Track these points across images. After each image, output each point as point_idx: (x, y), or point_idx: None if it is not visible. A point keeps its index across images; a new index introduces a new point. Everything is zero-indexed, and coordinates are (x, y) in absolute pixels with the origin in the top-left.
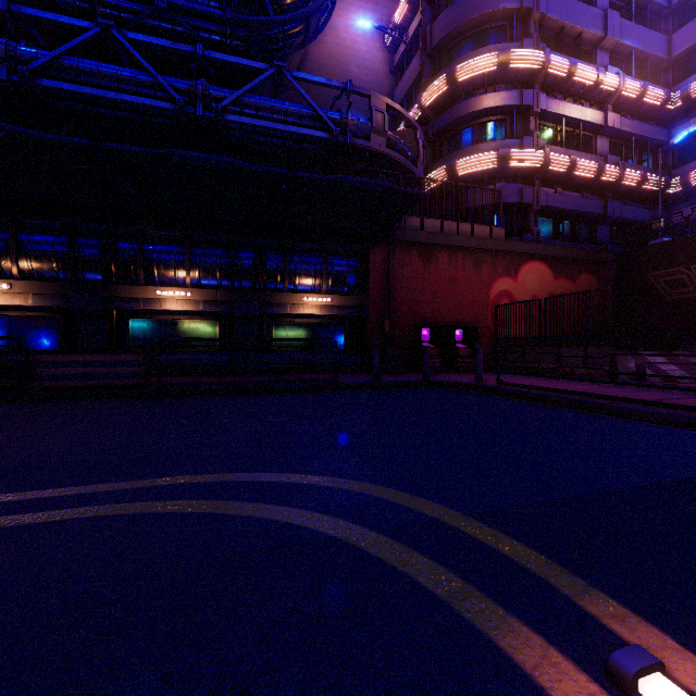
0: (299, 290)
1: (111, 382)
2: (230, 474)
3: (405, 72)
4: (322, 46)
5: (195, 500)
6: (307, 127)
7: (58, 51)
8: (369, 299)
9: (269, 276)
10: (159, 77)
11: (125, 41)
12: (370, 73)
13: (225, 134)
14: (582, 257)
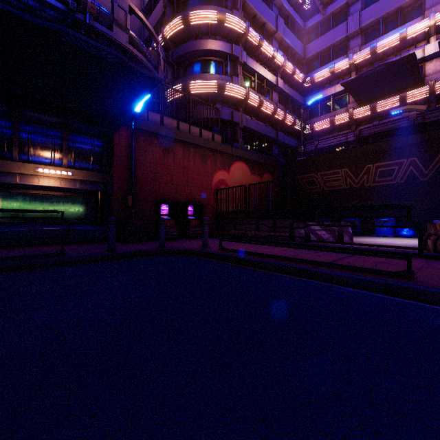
0: (35, 162)
1: None
2: None
3: (152, 12)
4: None
5: None
6: None
7: None
8: (113, 176)
9: None
10: None
11: None
12: None
13: None
14: (266, 162)
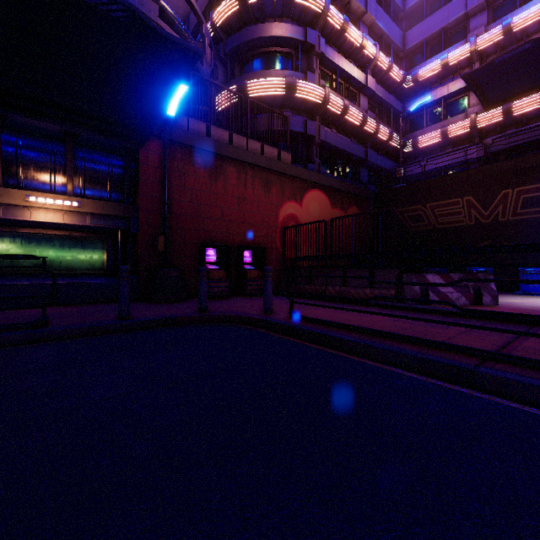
0: (29, 188)
1: None
2: None
3: None
4: None
5: None
6: None
7: None
8: (139, 209)
9: None
10: None
11: None
12: None
13: None
14: (352, 191)
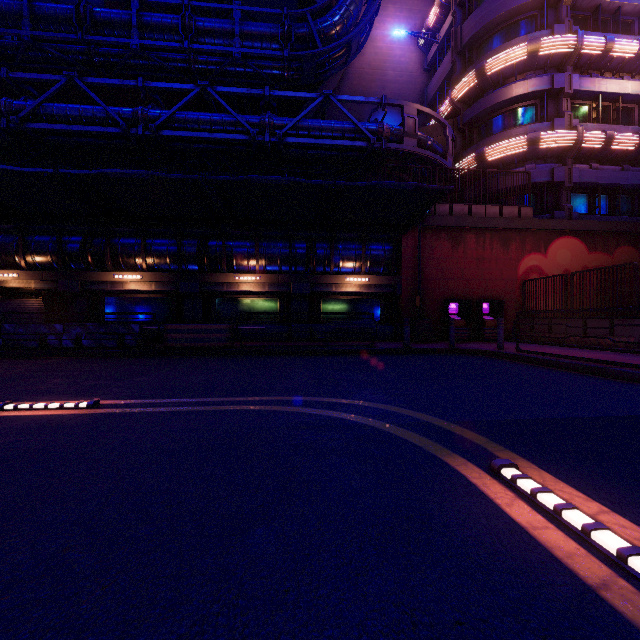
0: (342, 272)
1: (210, 344)
2: (303, 397)
3: (437, 69)
4: (361, 57)
5: (287, 406)
6: (349, 139)
7: (173, 110)
8: (402, 278)
9: (318, 262)
10: (238, 117)
11: (216, 95)
12: (404, 74)
13: (285, 152)
14: (620, 229)
